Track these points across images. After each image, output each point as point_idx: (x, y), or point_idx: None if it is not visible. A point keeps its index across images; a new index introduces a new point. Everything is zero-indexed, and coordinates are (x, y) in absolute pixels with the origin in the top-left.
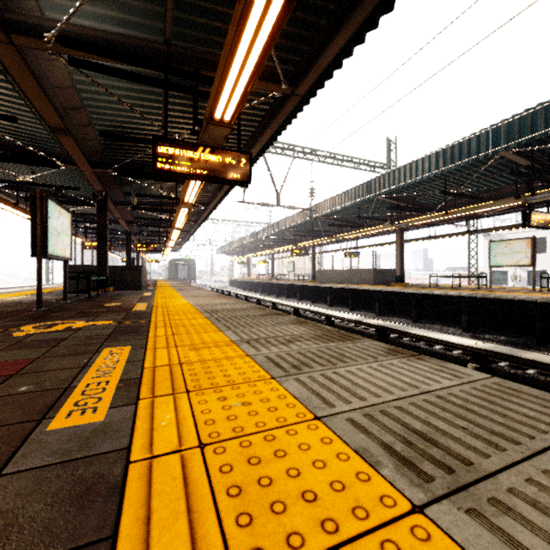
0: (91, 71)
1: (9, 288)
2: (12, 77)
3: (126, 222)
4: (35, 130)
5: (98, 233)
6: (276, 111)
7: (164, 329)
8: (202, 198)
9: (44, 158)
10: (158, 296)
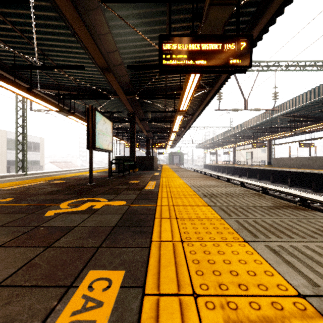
0: (115, 3)
1: (96, 167)
2: (73, 29)
3: (146, 131)
4: (96, 76)
5: (130, 136)
6: (264, 7)
7: (169, 223)
8: (189, 110)
9: (102, 94)
10: (163, 176)
